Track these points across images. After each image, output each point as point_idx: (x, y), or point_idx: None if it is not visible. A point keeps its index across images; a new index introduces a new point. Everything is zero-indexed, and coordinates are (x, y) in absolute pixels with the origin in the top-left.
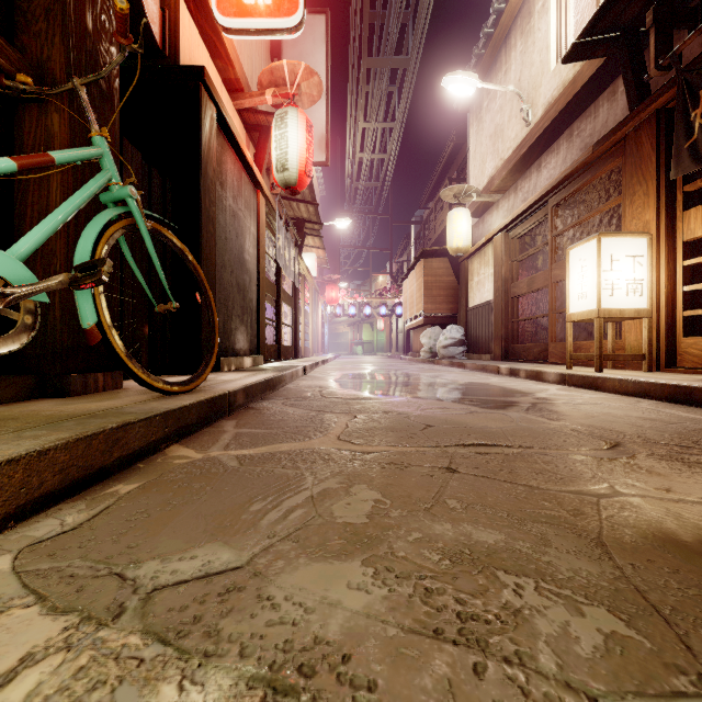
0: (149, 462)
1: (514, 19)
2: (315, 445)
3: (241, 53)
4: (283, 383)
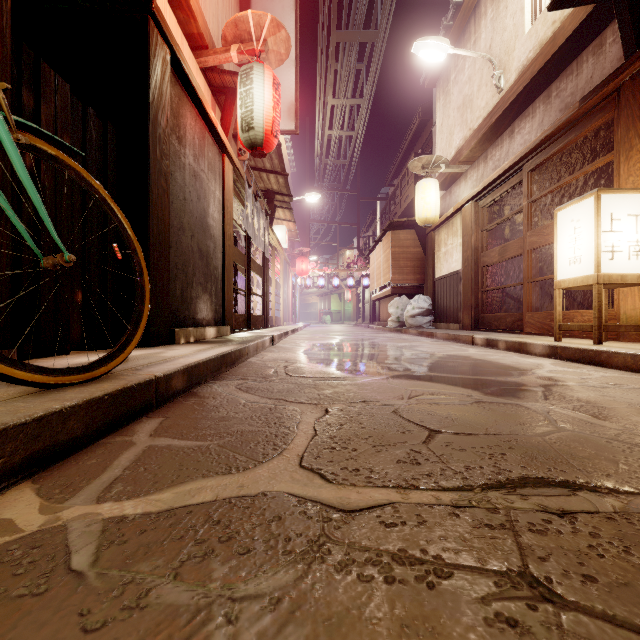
0: None
1: None
2: (259, 486)
3: (206, 9)
4: (245, 356)
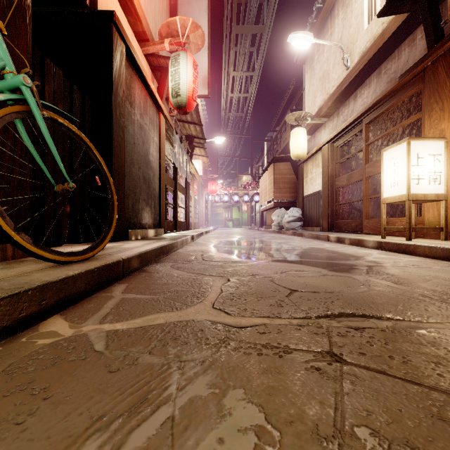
0: (11, 343)
1: None
2: (190, 316)
3: (147, 14)
4: (175, 248)
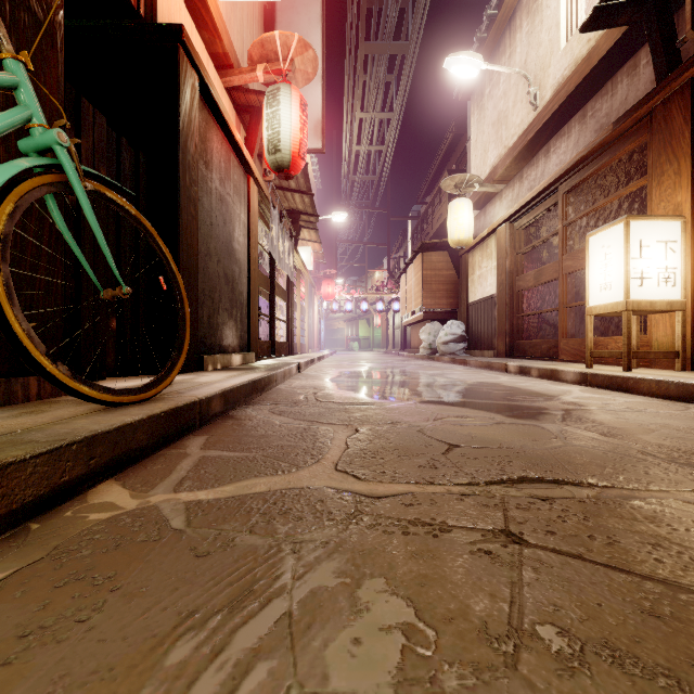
0: (51, 518)
1: None
2: (303, 482)
3: (231, 27)
4: (274, 383)
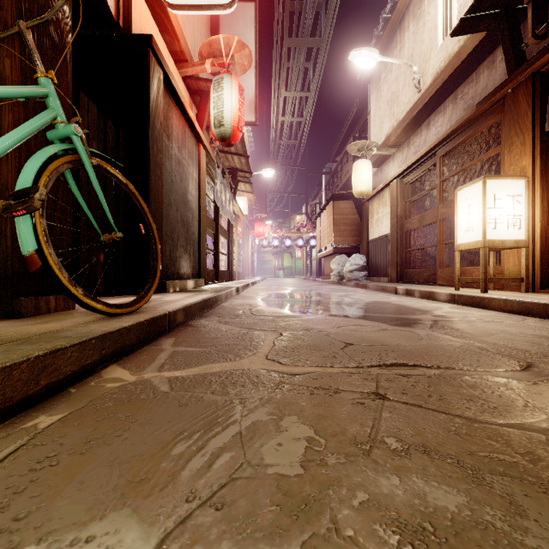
0: (82, 386)
1: (408, 6)
2: (245, 366)
3: (185, 30)
4: (219, 302)
